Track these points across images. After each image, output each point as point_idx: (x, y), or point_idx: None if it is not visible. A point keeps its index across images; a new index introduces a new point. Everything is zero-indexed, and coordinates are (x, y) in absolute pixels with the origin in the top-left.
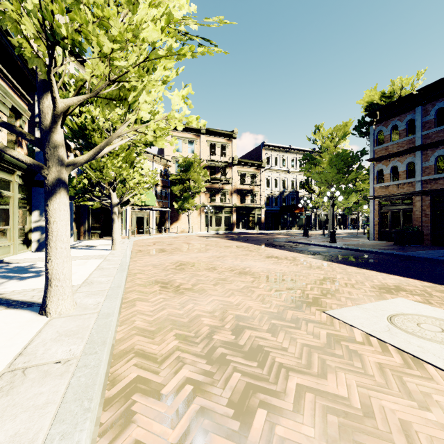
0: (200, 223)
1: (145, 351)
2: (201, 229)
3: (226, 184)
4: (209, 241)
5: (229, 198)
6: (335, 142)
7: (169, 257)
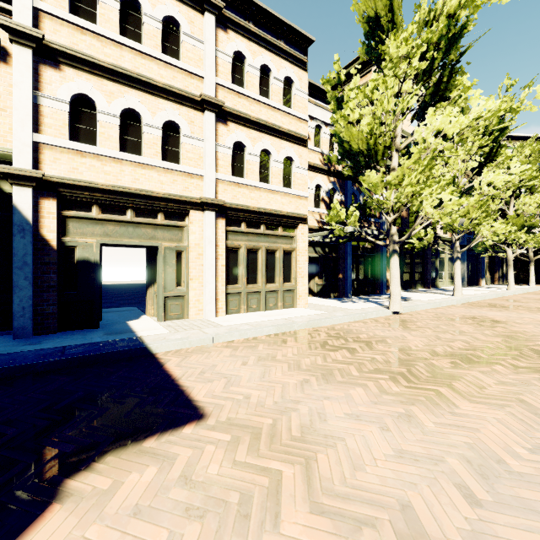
0: None
1: (475, 303)
2: None
3: None
4: None
5: None
6: None
7: None
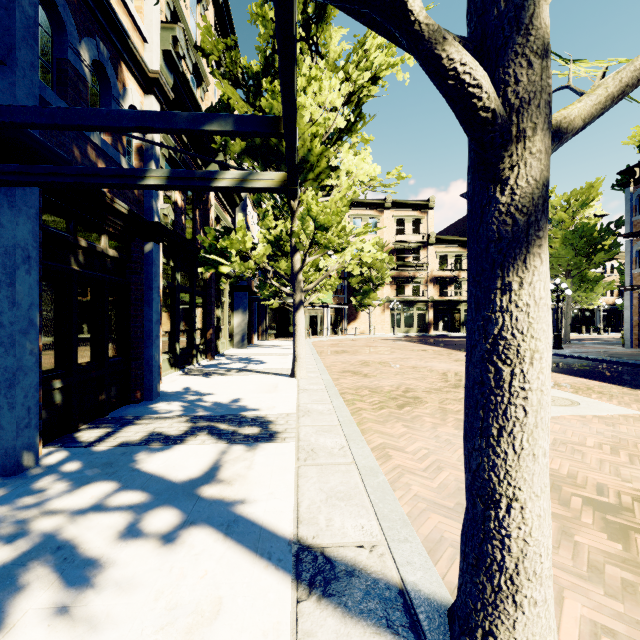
0: (384, 322)
1: (353, 393)
2: (385, 331)
3: (419, 271)
4: (394, 345)
5: (424, 289)
6: (570, 213)
7: (353, 357)
